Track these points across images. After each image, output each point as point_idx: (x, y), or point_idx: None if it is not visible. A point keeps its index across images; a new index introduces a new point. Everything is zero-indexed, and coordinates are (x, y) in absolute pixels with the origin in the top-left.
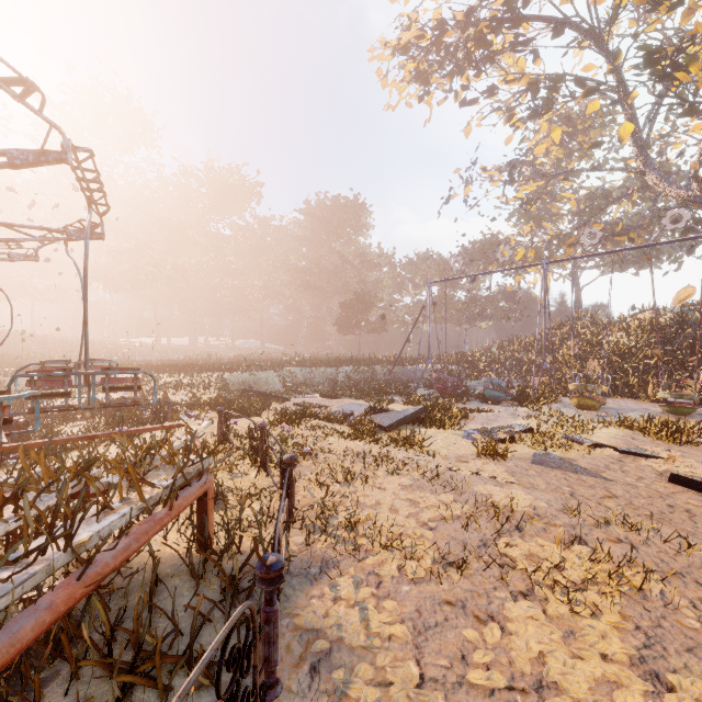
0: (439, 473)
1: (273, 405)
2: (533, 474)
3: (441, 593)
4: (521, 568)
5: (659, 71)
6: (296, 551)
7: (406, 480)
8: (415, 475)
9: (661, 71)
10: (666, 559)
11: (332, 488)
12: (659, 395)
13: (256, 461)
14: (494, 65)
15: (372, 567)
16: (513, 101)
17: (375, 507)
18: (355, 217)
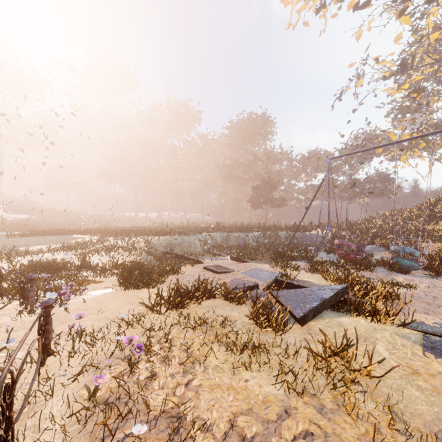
0: None
1: (186, 267)
2: None
3: None
4: None
5: None
6: None
7: None
8: None
9: None
10: None
11: None
12: None
13: None
14: None
15: None
16: None
17: None
18: (263, 127)
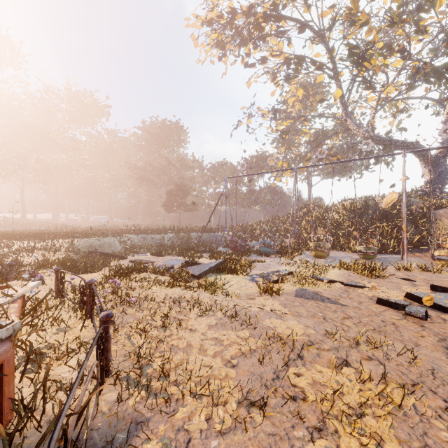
0: (236, 311)
1: (113, 262)
2: (298, 304)
3: (247, 444)
4: (312, 401)
5: (356, 61)
6: (106, 412)
7: (212, 320)
8: (218, 315)
9: (357, 61)
10: (404, 371)
11: (151, 334)
12: (358, 248)
13: (85, 313)
14: (264, 46)
15: (182, 421)
16: (276, 69)
17: (187, 349)
18: (177, 135)
